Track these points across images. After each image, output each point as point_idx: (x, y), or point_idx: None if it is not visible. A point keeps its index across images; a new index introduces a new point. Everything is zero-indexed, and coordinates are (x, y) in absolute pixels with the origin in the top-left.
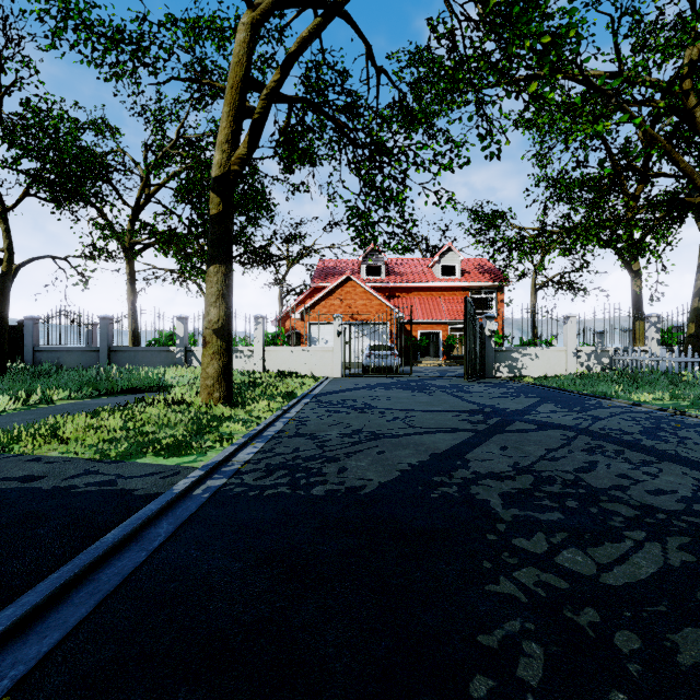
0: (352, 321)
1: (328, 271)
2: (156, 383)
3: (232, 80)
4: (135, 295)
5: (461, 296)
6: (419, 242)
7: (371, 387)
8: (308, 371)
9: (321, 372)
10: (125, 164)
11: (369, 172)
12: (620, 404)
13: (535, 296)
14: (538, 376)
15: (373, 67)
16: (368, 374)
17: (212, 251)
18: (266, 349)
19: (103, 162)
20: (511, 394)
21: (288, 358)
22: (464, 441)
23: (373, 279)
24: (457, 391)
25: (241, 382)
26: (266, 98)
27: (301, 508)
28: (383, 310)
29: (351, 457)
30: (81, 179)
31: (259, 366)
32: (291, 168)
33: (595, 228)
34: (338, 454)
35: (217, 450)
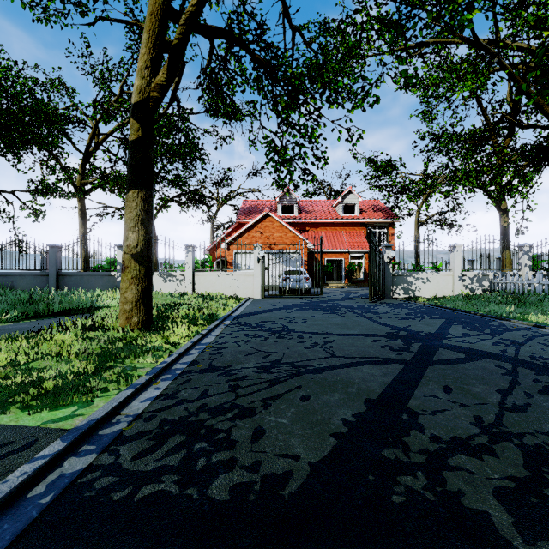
0: (270, 250)
1: (251, 210)
2: (89, 305)
3: (151, 7)
4: (85, 228)
5: (359, 231)
6: (324, 187)
7: (287, 308)
8: (233, 293)
9: (243, 293)
10: (78, 118)
11: (286, 108)
12: (522, 325)
13: (418, 231)
14: (429, 297)
15: (289, 25)
16: (284, 295)
17: (131, 176)
18: (195, 274)
19: (57, 113)
20: (415, 315)
21: (214, 281)
22: (397, 377)
23: (287, 216)
24: (366, 311)
25: (168, 304)
26: (184, 24)
27: (184, 544)
28: (296, 241)
29: (270, 408)
30: (38, 128)
31: (190, 289)
32: (216, 113)
33: (474, 172)
34: (254, 401)
35: (109, 394)
